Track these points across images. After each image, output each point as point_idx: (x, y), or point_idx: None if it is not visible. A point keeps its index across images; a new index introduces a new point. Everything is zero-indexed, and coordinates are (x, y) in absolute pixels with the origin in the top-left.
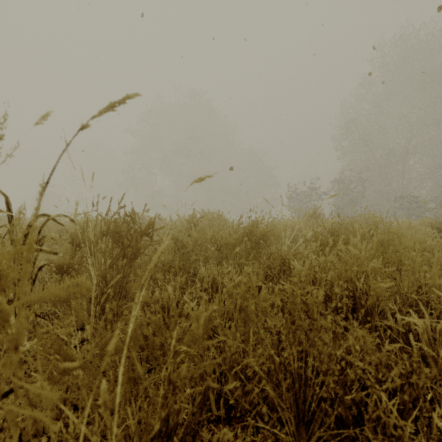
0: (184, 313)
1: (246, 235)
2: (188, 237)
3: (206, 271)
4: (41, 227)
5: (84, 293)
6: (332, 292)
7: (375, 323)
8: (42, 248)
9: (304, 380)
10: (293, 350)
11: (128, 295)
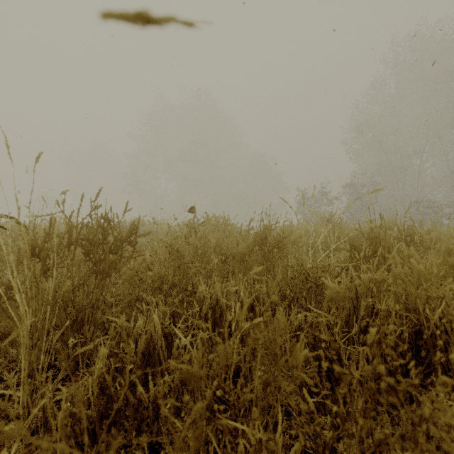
0: (174, 354)
1: (258, 242)
2: (186, 245)
3: (207, 289)
4: None
5: None
6: None
7: None
8: None
9: None
10: None
11: (108, 320)
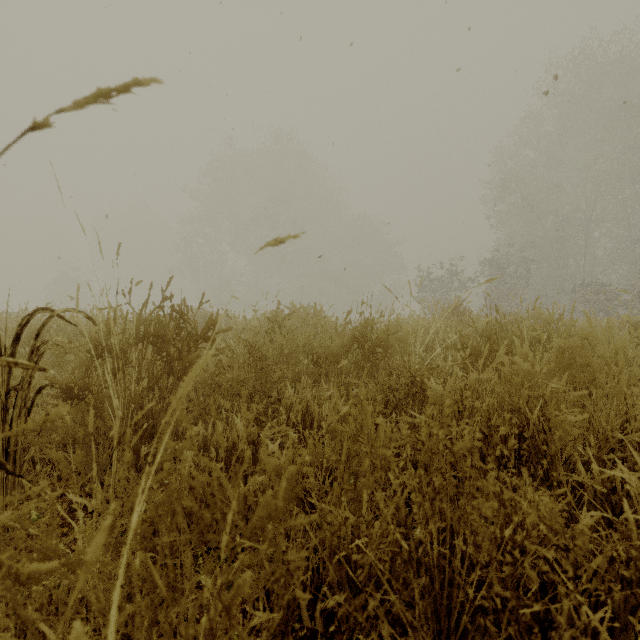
0: (260, 461)
1: (357, 340)
2: (269, 344)
3: (295, 394)
4: (40, 328)
5: (80, 439)
6: (489, 428)
7: (557, 478)
8: (19, 362)
9: (450, 578)
10: (432, 528)
11: (178, 432)
